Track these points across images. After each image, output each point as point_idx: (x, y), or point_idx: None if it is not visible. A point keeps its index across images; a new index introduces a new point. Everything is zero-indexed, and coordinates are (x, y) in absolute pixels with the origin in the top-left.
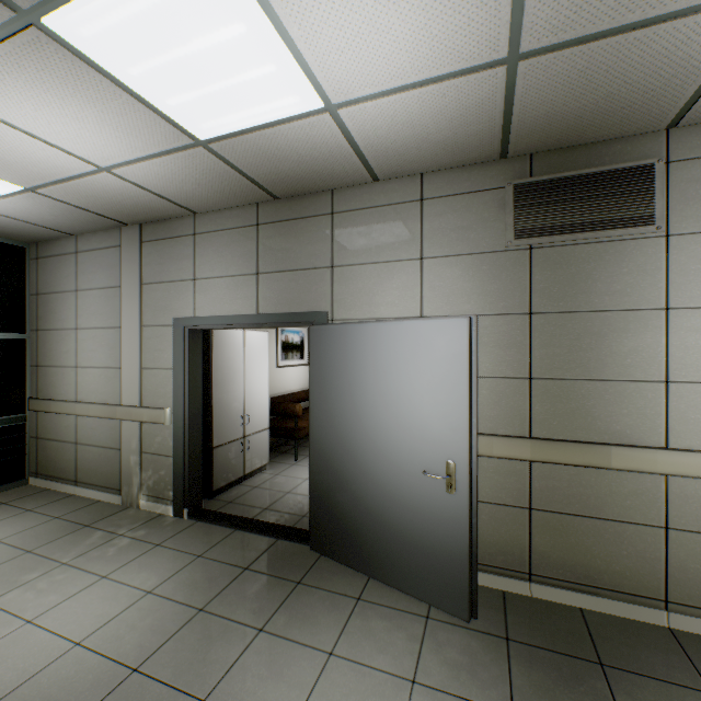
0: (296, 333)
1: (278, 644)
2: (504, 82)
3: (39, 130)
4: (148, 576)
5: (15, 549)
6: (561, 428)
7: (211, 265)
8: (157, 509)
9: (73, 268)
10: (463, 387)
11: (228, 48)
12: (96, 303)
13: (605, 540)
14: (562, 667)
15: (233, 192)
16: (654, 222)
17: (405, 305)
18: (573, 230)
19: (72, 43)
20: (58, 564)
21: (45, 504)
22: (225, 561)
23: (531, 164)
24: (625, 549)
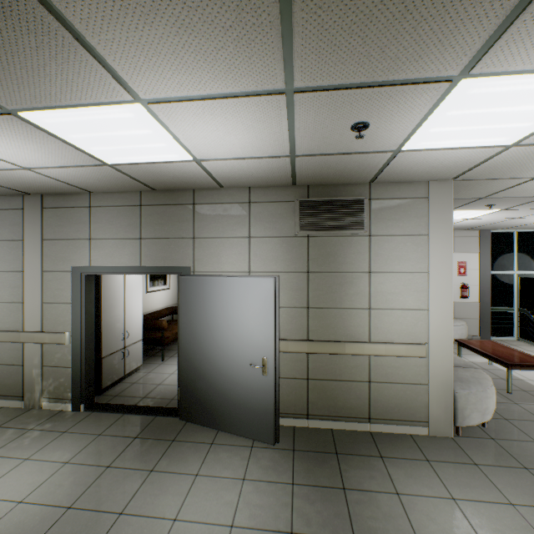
0: None
1: (164, 476)
2: (290, 162)
3: None
4: (63, 453)
5: None
6: (323, 334)
7: (104, 230)
8: (57, 407)
9: None
10: (272, 316)
11: (139, 136)
12: None
13: (343, 391)
14: (318, 458)
15: (124, 185)
16: (364, 229)
17: (240, 264)
18: (328, 229)
19: (36, 123)
20: None
21: None
22: (119, 435)
23: (308, 190)
24: (352, 395)
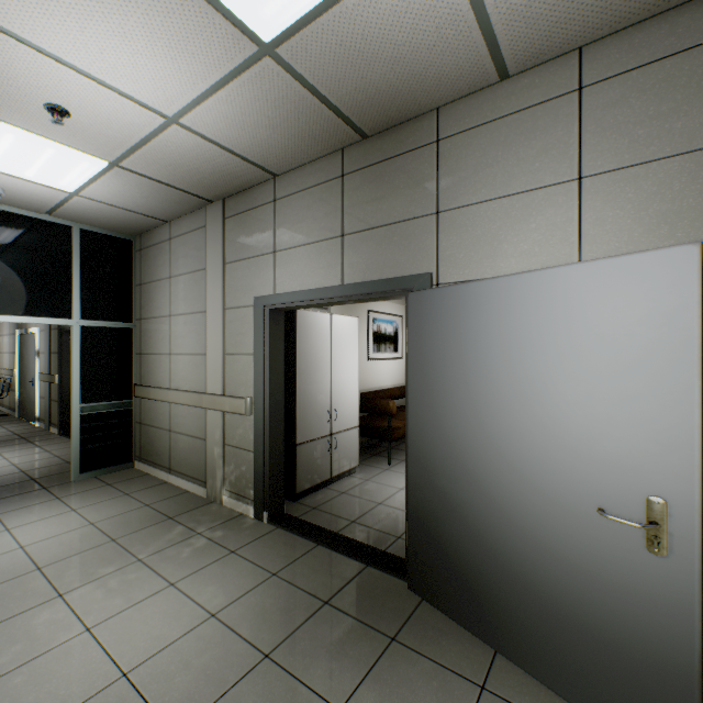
0: (389, 323)
1: None
2: None
3: (96, 67)
4: (215, 592)
5: (103, 535)
6: None
7: (292, 233)
8: (238, 508)
9: (168, 255)
10: (687, 368)
11: None
12: (186, 289)
13: None
14: None
15: (313, 134)
16: None
17: (551, 252)
18: None
19: None
20: (134, 560)
21: (141, 489)
22: (301, 586)
23: None
24: None
